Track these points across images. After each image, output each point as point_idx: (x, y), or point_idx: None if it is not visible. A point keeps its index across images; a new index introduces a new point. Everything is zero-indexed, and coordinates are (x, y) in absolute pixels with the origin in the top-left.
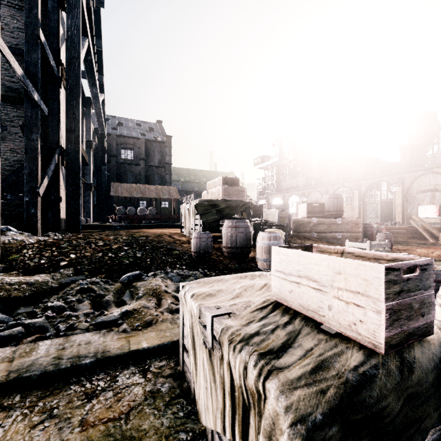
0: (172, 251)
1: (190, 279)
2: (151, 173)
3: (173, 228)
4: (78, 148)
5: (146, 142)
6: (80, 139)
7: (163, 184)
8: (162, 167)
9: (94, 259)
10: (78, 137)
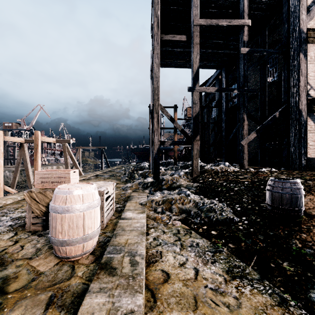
0: None
1: (209, 213)
2: None
3: None
4: (298, 98)
5: None
6: (301, 89)
7: None
8: None
9: (212, 183)
10: (297, 89)
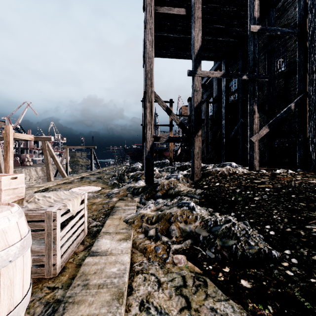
0: (315, 211)
1: (227, 240)
2: None
3: None
4: None
5: None
6: None
7: None
8: None
9: (221, 189)
10: None
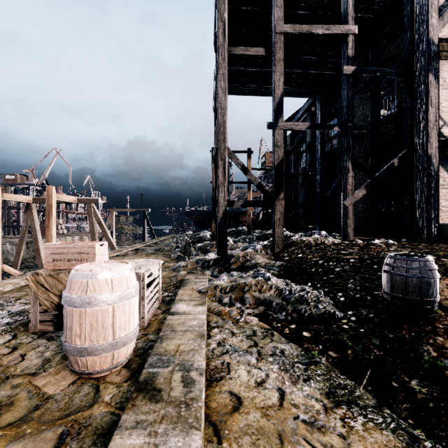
0: None
1: (298, 305)
2: None
3: None
4: (426, 139)
5: None
6: (431, 126)
7: None
8: None
9: (303, 261)
10: (425, 126)
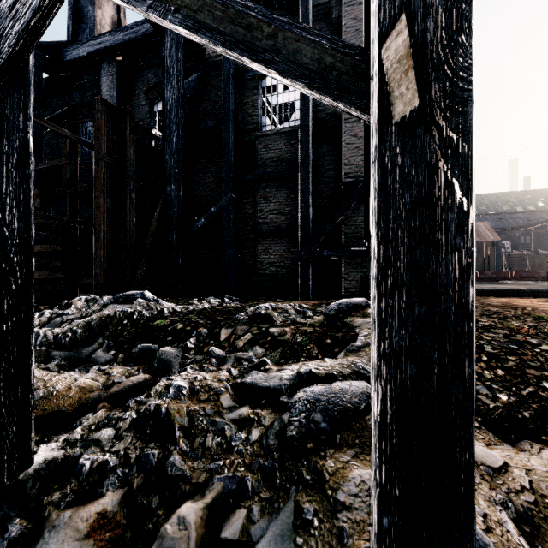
0: None
1: None
2: None
3: None
4: None
5: None
6: None
7: None
8: None
9: None
10: None
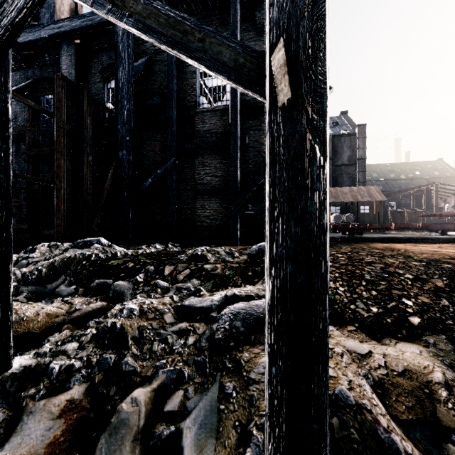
0: None
1: None
2: (338, 174)
3: (420, 243)
4: None
5: (332, 138)
6: None
7: (354, 185)
8: (352, 165)
9: (452, 315)
10: None
